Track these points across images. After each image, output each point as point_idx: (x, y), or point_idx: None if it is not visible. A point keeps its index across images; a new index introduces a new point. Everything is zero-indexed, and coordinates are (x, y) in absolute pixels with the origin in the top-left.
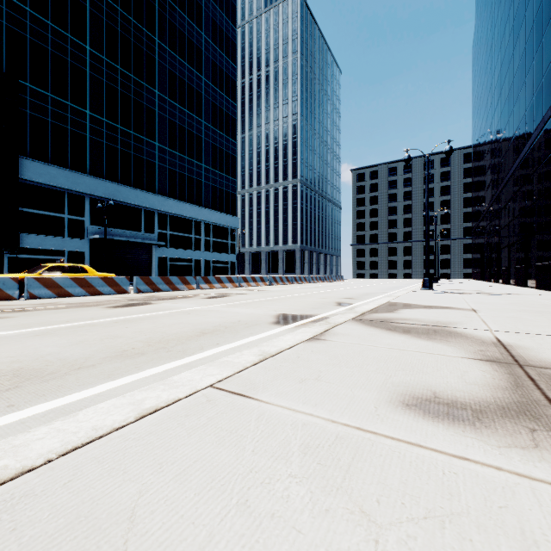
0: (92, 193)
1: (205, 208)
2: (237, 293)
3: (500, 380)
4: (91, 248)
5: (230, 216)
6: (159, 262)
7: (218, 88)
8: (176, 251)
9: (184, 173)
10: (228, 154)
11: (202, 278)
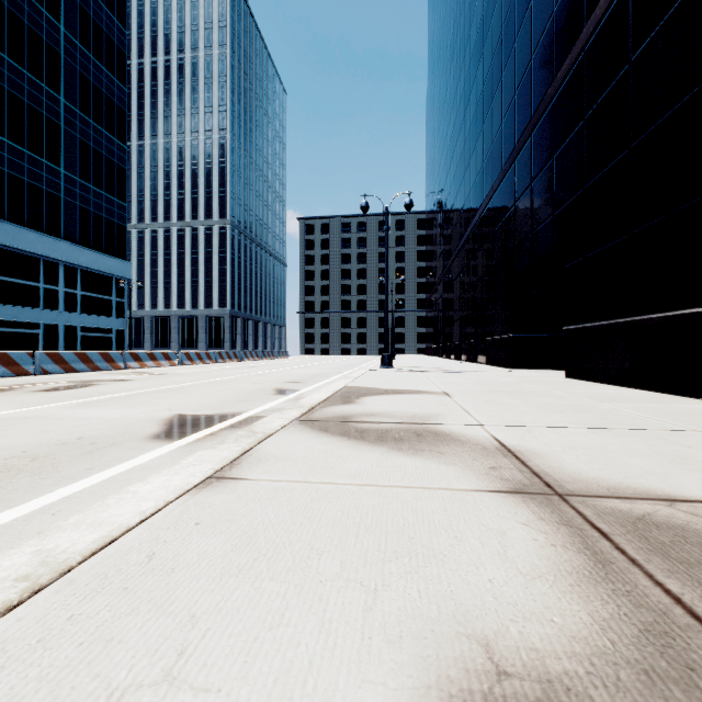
0: None
1: (66, 242)
2: (114, 379)
3: (567, 550)
4: None
5: (115, 259)
6: None
7: (92, 54)
8: (2, 309)
9: (22, 177)
10: (112, 162)
11: (48, 355)
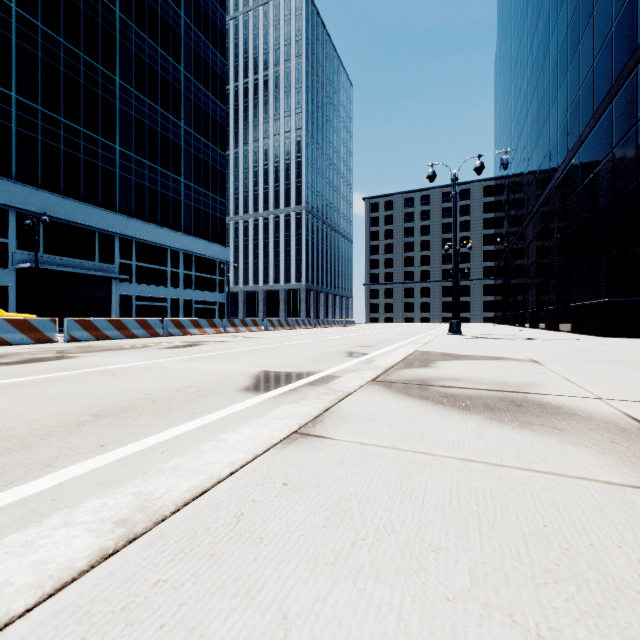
0: (20, 206)
1: (185, 234)
2: (216, 340)
3: None
4: (19, 281)
5: (218, 246)
6: (121, 301)
7: (202, 85)
8: (145, 288)
9: (156, 188)
10: (215, 169)
11: (172, 321)
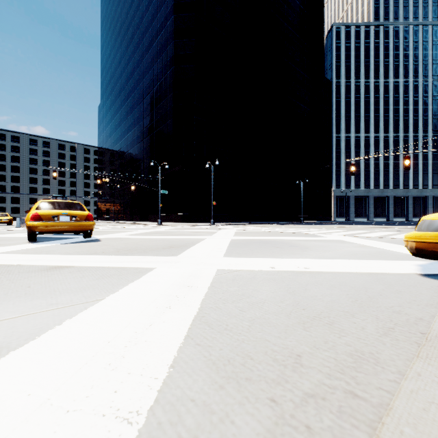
0: None
1: None
2: None
3: None
4: None
5: None
6: None
7: None
8: None
9: None
10: None
11: None
